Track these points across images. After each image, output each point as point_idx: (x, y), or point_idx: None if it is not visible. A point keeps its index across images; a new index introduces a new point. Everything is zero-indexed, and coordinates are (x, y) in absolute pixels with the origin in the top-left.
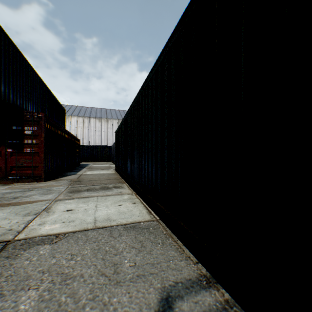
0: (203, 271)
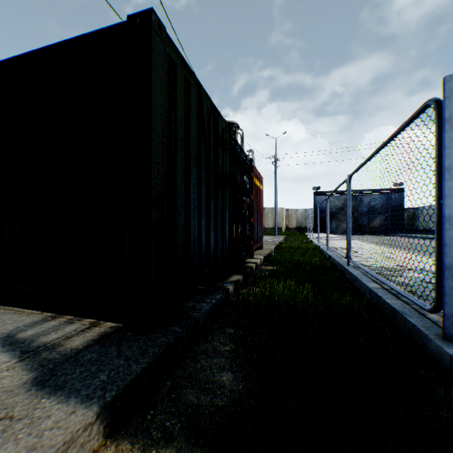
0: (50, 315)
